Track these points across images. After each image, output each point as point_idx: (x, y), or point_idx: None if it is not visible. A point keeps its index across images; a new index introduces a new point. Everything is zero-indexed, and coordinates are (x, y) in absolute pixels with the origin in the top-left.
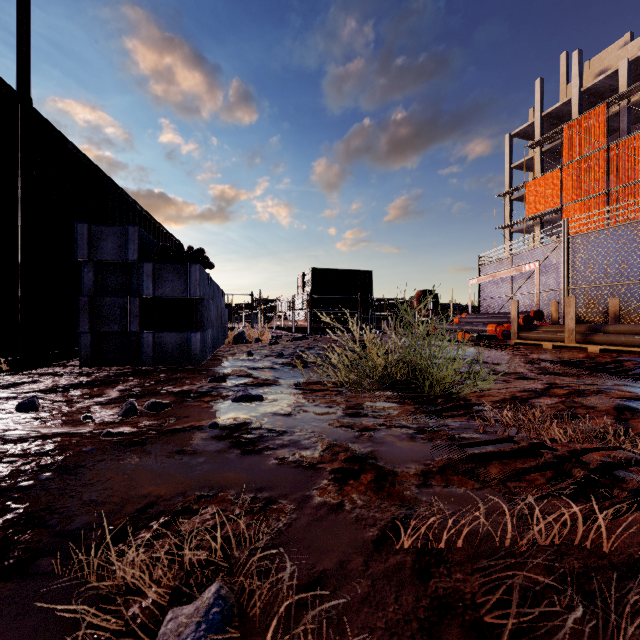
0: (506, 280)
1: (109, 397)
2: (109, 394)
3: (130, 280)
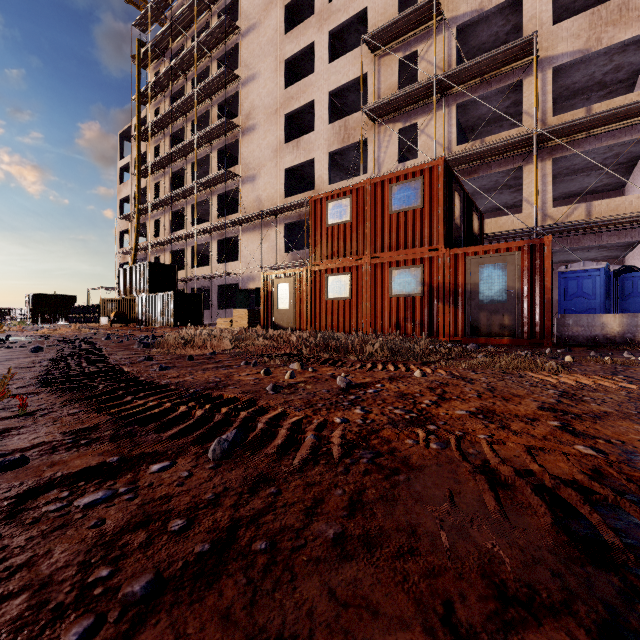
0: None
1: None
2: None
3: None
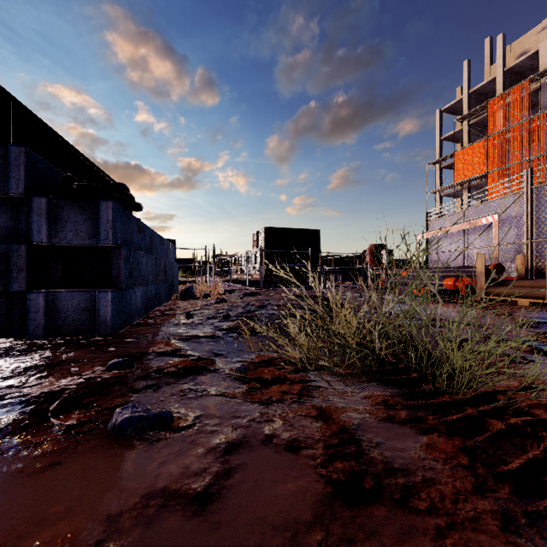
0: (456, 234)
1: None
2: None
3: (18, 221)
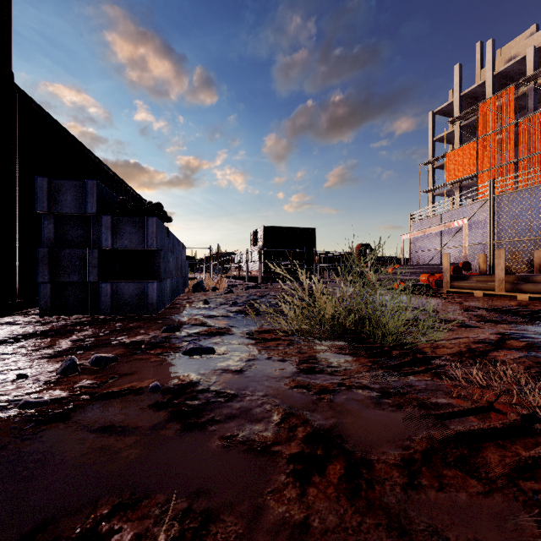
0: (435, 235)
1: (59, 348)
2: (60, 345)
3: (90, 232)
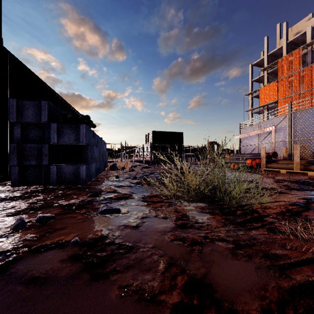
0: (255, 136)
1: (19, 209)
2: (20, 206)
3: (43, 133)
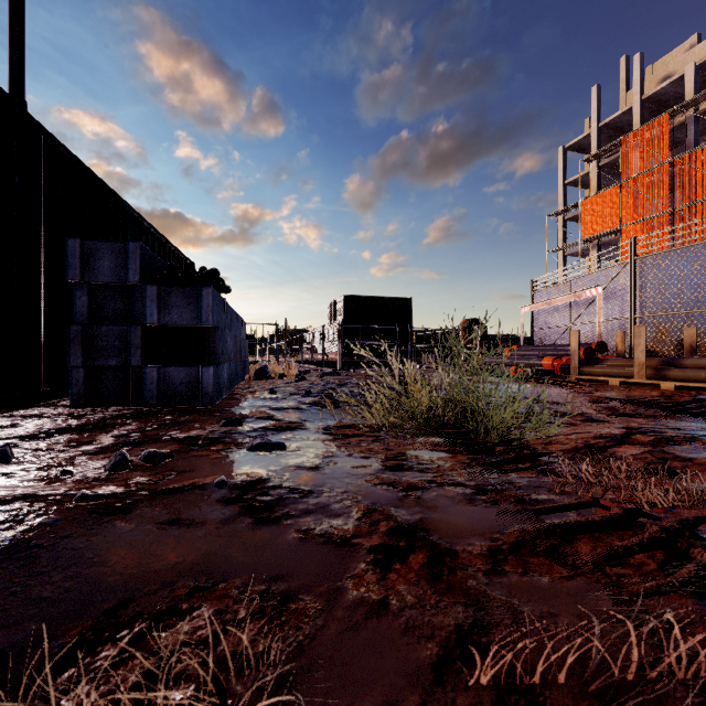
0: (563, 308)
1: (100, 445)
2: (101, 441)
3: (131, 305)
